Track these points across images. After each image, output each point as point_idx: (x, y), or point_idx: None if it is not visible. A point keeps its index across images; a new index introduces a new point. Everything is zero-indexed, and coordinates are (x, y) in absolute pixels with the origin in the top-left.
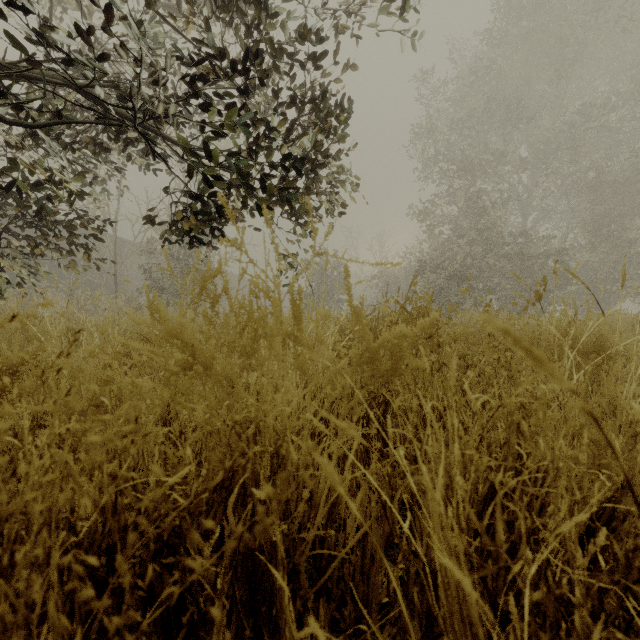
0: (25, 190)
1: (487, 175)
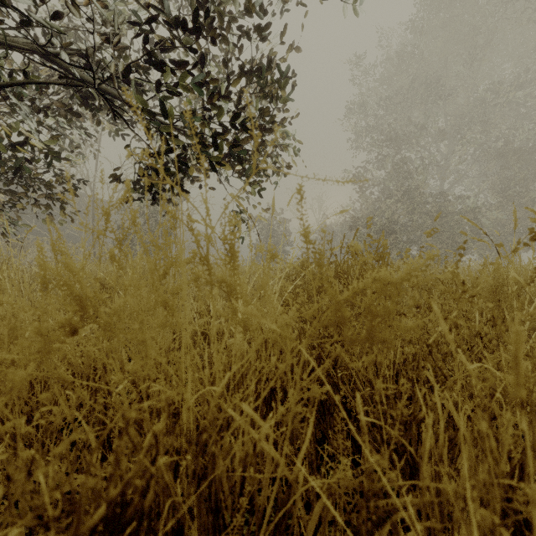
0: (1, 150)
1: (410, 144)
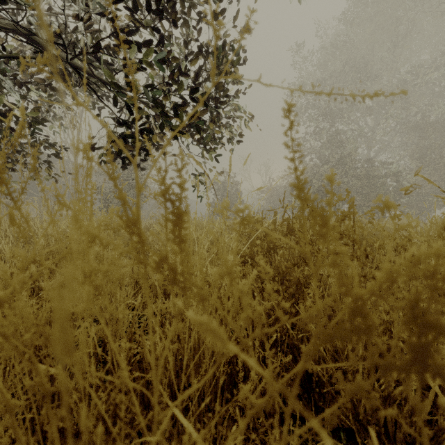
0: None
1: (343, 119)
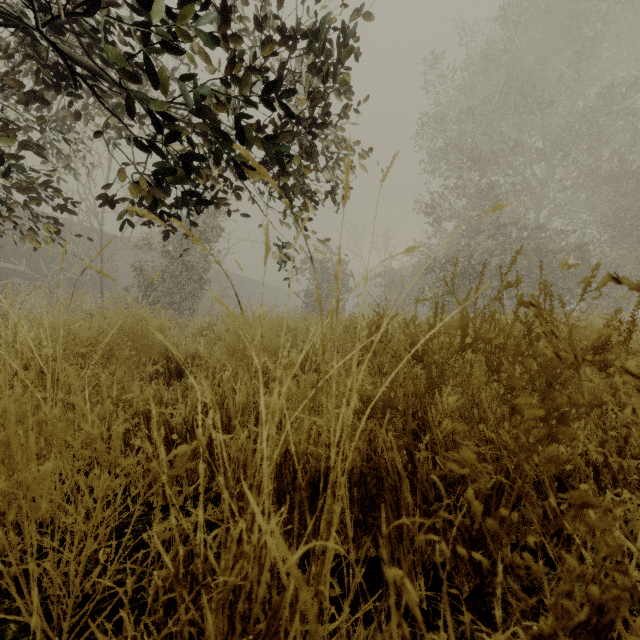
0: None
1: (500, 166)
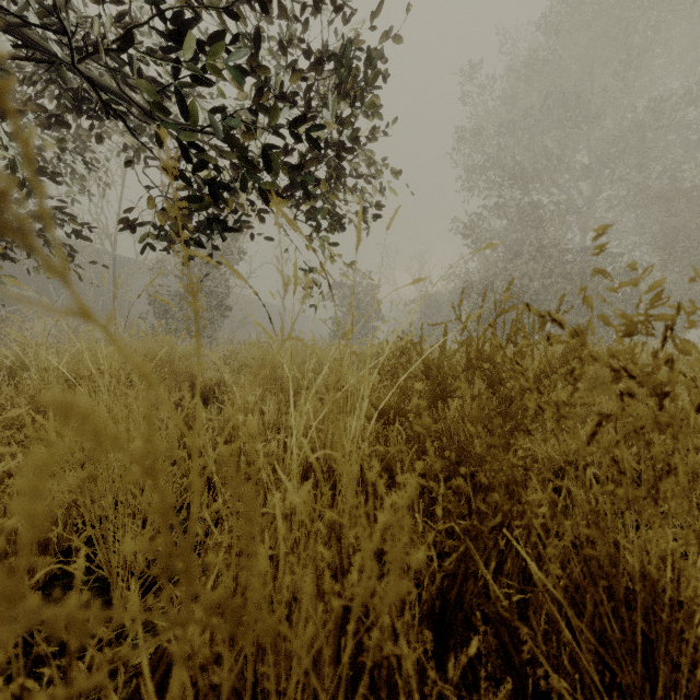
0: None
1: (542, 184)
